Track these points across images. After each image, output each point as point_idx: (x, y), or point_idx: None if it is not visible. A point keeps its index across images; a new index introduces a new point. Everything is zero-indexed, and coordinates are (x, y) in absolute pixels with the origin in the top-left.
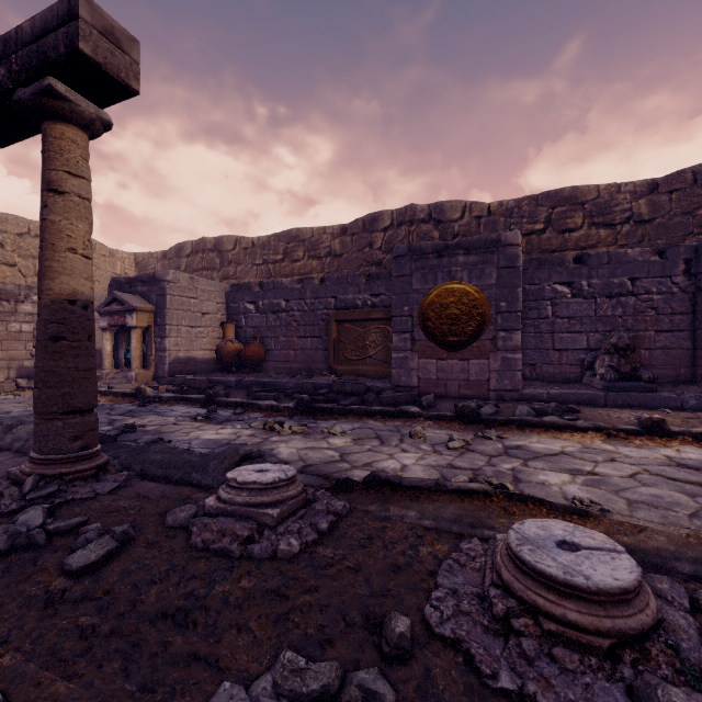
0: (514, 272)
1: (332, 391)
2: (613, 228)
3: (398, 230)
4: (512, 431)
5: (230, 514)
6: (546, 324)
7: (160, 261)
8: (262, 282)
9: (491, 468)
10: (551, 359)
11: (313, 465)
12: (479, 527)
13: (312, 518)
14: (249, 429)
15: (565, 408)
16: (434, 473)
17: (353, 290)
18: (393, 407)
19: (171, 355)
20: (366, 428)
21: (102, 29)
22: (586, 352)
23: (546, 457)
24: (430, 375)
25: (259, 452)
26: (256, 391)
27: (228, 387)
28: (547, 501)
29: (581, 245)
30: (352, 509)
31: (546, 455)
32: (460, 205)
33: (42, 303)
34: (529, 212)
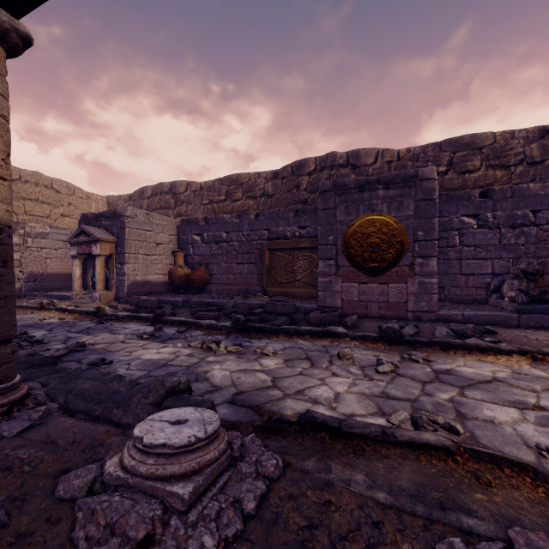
0: (431, 204)
1: (265, 311)
2: (508, 169)
3: (321, 174)
4: (436, 353)
5: (131, 489)
6: (454, 251)
7: (127, 202)
8: (207, 217)
9: (429, 399)
10: (458, 282)
11: (244, 392)
12: (452, 508)
13: (236, 487)
14: (188, 348)
15: (482, 329)
16: (370, 405)
17: (283, 223)
18: (320, 326)
19: (130, 279)
20: (297, 348)
21: None
22: (490, 276)
23: (481, 385)
24: (352, 297)
25: (187, 382)
26: (199, 310)
27: (176, 306)
28: (530, 467)
29: (480, 184)
30: (286, 466)
31: (480, 382)
32: (373, 152)
33: None
34: (433, 156)
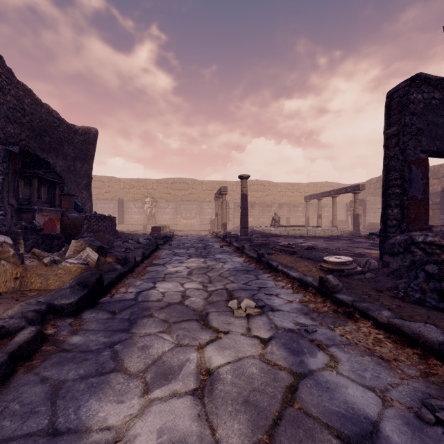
0: None
1: None
2: None
3: None
4: None
5: None
6: None
7: None
8: None
9: None
10: None
11: None
12: None
13: None
14: None
15: None
16: None
17: (439, 197)
18: None
19: (368, 222)
20: None
21: (361, 186)
22: None
23: None
24: None
25: None
26: None
27: None
28: None
29: None
30: None
31: None
32: None
33: (354, 214)
34: None
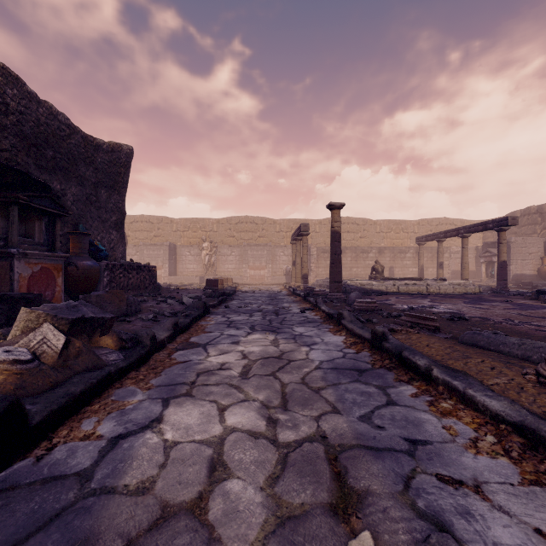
0: None
1: None
2: None
3: None
4: None
5: None
6: None
7: None
8: None
9: None
10: None
11: None
12: None
13: None
14: None
15: None
16: None
17: None
18: None
19: (513, 273)
20: None
21: (512, 219)
22: None
23: None
24: None
25: None
26: None
27: (543, 286)
28: None
29: None
30: None
31: None
32: None
33: (498, 262)
34: None
